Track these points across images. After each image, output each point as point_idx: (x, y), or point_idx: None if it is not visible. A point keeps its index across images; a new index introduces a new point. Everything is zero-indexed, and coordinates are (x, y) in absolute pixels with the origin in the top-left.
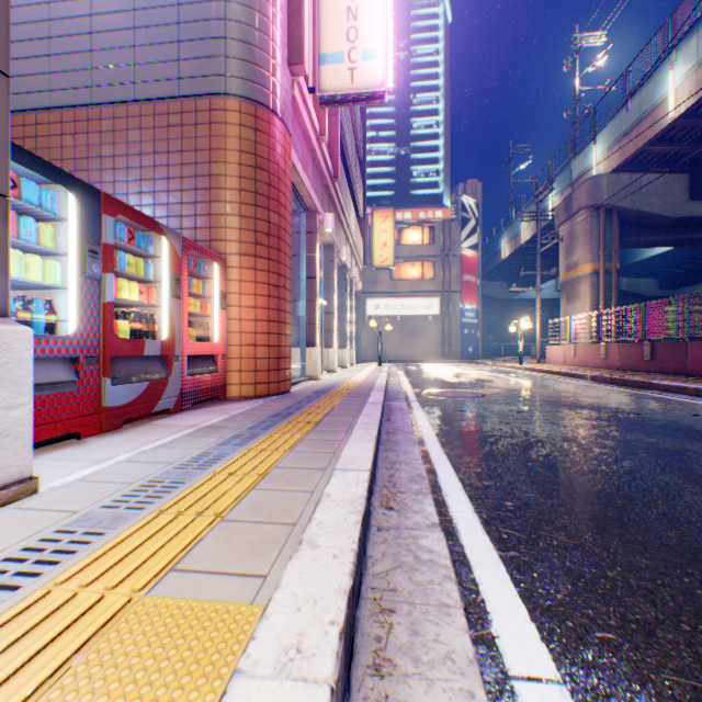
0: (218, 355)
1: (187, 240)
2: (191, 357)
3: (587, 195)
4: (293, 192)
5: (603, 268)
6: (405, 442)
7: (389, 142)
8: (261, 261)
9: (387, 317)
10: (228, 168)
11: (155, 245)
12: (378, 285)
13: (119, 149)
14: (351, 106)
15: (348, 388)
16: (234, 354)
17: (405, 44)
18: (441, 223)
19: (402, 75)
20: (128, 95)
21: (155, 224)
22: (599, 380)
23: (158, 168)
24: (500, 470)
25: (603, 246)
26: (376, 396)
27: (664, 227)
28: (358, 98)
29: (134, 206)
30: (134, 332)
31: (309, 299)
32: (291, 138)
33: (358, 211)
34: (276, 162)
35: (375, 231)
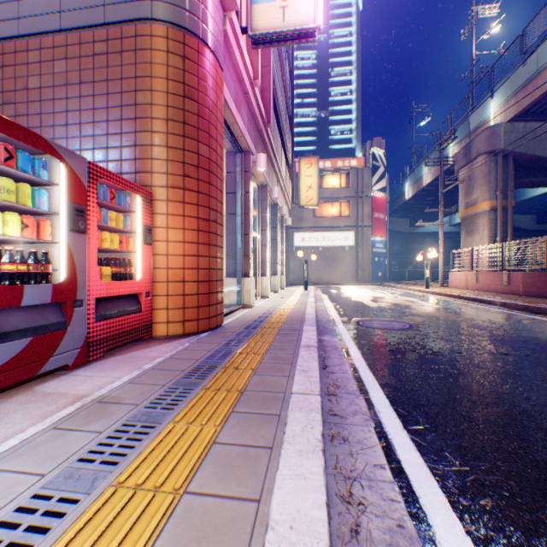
0: (142, 293)
1: (95, 166)
2: (105, 298)
3: (486, 142)
4: (227, 132)
5: (500, 205)
6: (354, 417)
7: (312, 107)
8: (190, 194)
9: (311, 248)
10: (154, 96)
11: (51, 169)
12: (304, 221)
13: (45, 81)
14: (282, 46)
15: (279, 321)
16: (160, 291)
17: (324, 28)
18: (356, 170)
19: (322, 53)
20: (54, 25)
21: (41, 141)
22: (510, 306)
23: (83, 98)
24: (526, 505)
25: (500, 186)
26: (309, 334)
27: None
28: (289, 36)
29: (60, 139)
30: (8, 276)
31: (244, 233)
32: (223, 74)
33: (287, 159)
34: (206, 93)
35: (302, 176)
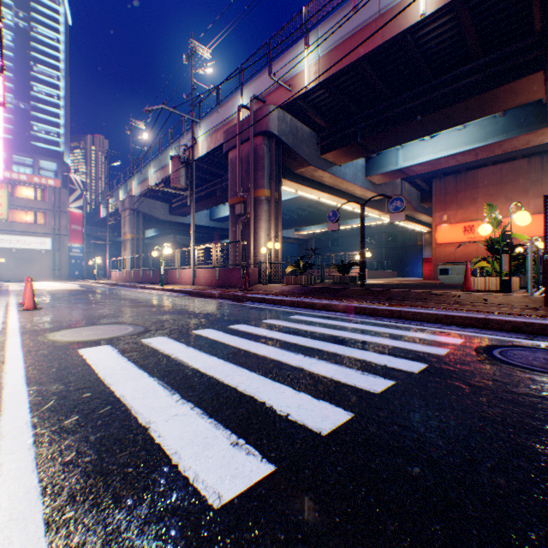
0: None
1: None
2: None
3: (130, 203)
4: None
5: (137, 237)
6: (5, 294)
7: (8, 91)
8: None
9: (4, 249)
10: None
11: None
12: None
13: None
14: None
15: None
16: None
17: (26, 16)
18: (54, 188)
19: (22, 40)
20: None
21: None
22: (111, 284)
23: None
24: None
25: (137, 227)
26: None
27: (164, 222)
28: None
29: None
30: None
31: None
32: None
33: None
34: None
35: None
